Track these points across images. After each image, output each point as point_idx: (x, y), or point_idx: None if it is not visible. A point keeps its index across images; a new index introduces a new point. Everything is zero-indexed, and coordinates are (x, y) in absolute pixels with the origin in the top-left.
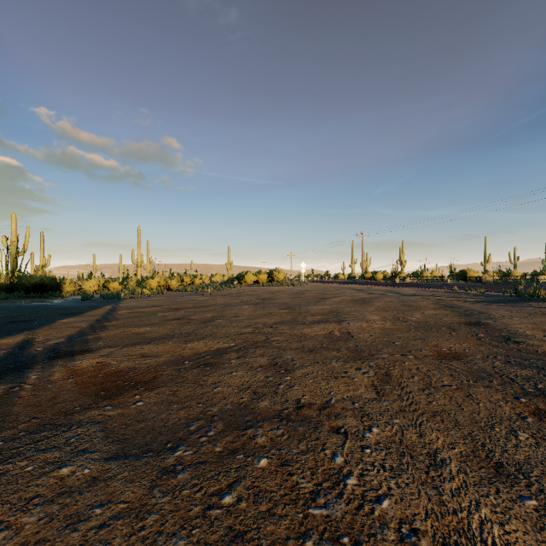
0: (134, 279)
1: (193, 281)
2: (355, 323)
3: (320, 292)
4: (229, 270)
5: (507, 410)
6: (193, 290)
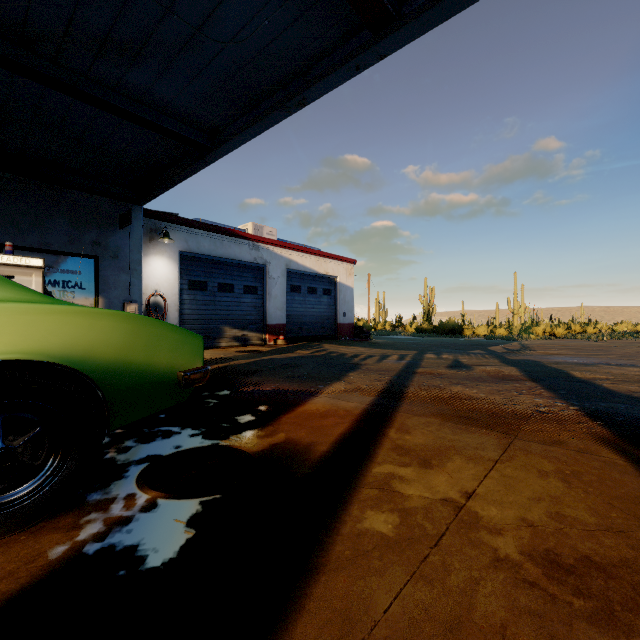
0: (517, 326)
1: (583, 330)
2: None
3: None
4: None
5: None
6: (583, 338)
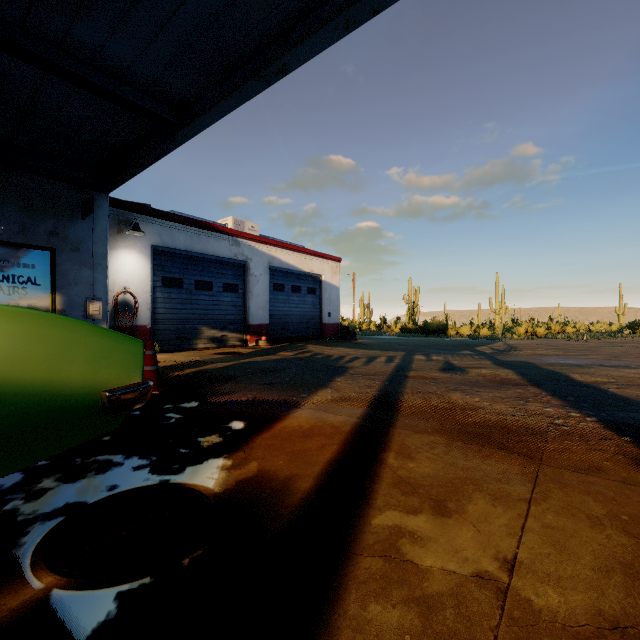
0: (500, 326)
1: (562, 330)
2: None
3: None
4: (620, 316)
5: None
6: (564, 338)
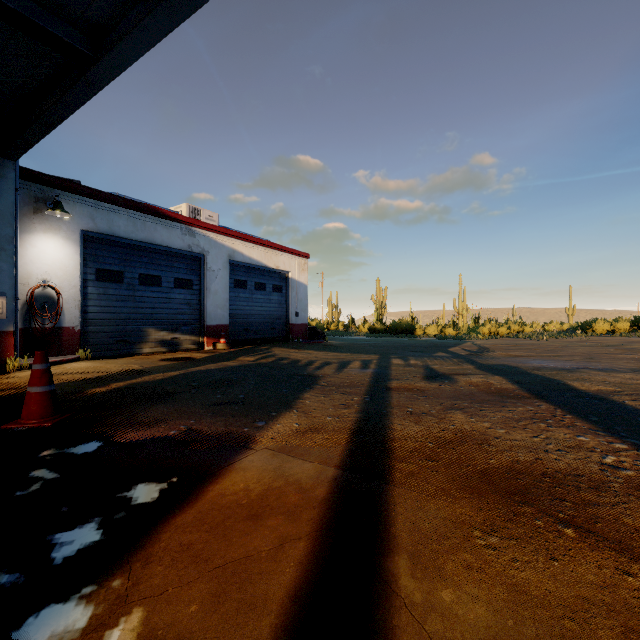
0: (465, 326)
1: (521, 330)
2: None
3: None
4: (569, 316)
5: None
6: (525, 337)
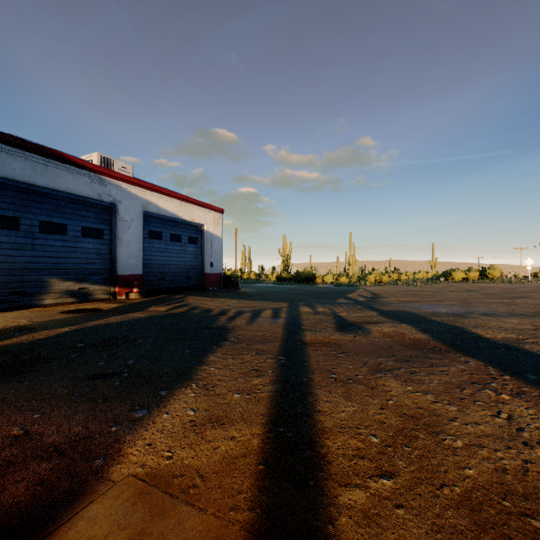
0: (355, 275)
1: (399, 278)
2: (525, 299)
3: (536, 288)
4: (432, 267)
5: (538, 310)
6: (403, 284)
